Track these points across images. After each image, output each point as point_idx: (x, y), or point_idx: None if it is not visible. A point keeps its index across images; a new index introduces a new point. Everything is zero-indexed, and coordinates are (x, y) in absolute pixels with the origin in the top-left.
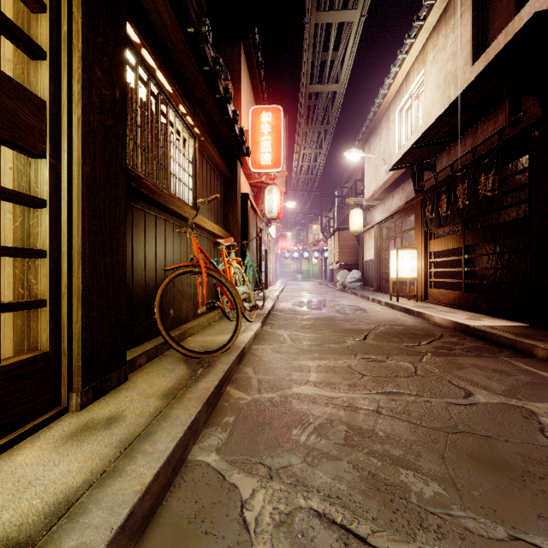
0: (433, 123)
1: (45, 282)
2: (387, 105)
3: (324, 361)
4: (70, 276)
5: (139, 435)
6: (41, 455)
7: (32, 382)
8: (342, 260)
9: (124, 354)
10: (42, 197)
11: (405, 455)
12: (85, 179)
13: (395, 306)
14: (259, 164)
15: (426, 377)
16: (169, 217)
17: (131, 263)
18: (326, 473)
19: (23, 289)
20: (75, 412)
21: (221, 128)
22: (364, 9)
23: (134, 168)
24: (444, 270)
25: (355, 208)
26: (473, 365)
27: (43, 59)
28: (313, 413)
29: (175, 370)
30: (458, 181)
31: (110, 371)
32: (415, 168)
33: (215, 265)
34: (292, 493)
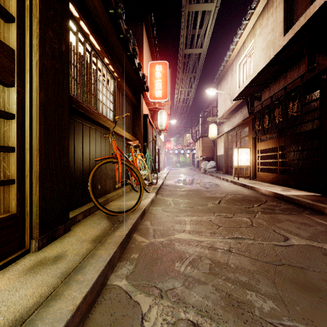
0: (260, 71)
1: (14, 167)
2: (231, 61)
3: (195, 217)
4: (31, 164)
5: (74, 268)
6: (8, 283)
7: (5, 233)
8: (204, 155)
9: (68, 214)
10: (12, 112)
11: (249, 280)
12: (41, 101)
13: (236, 183)
14: (154, 97)
15: (259, 227)
16: (98, 128)
17: (73, 156)
18: (198, 294)
19: (1, 172)
20: (34, 252)
21: (131, 74)
22: (218, 3)
23: (75, 96)
24: (267, 160)
25: (212, 123)
26: (288, 219)
27: (12, 22)
28: (188, 251)
29: (101, 223)
30: (275, 107)
31: (58, 225)
32: (249, 99)
33: (127, 157)
34: (176, 308)
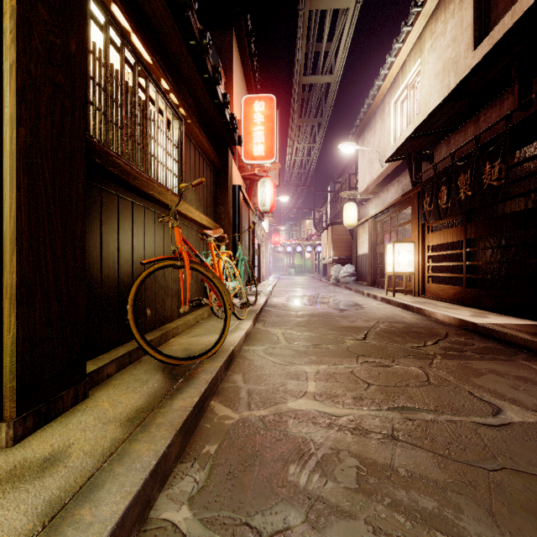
0: (434, 110)
1: None
2: (382, 97)
3: (323, 366)
4: None
5: (78, 490)
6: None
7: None
8: (336, 255)
9: (83, 366)
10: None
11: (440, 508)
12: (21, 145)
13: (392, 302)
14: (252, 155)
15: (442, 386)
16: (149, 205)
17: (99, 255)
18: None
19: None
20: (6, 448)
21: (210, 113)
22: None
23: (102, 143)
24: (443, 264)
25: (349, 202)
26: (491, 370)
27: None
28: (314, 438)
29: (149, 382)
30: (459, 171)
31: (61, 388)
32: (413, 159)
33: (201, 258)
34: None
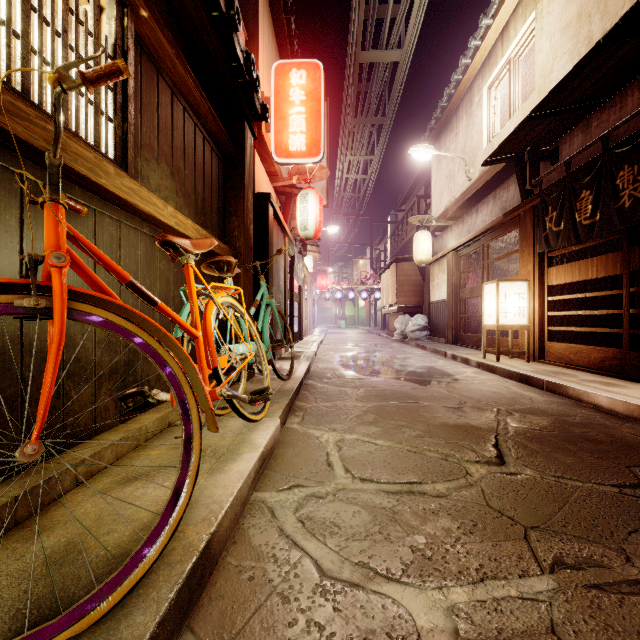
0: (580, 62)
1: None
2: (468, 84)
3: (459, 591)
4: None
5: None
6: None
7: None
8: (402, 302)
9: None
10: None
11: None
12: None
13: (497, 370)
14: (287, 150)
15: None
16: None
17: None
18: None
19: None
20: None
21: (203, 32)
22: None
23: None
24: (579, 313)
25: (421, 230)
26: None
27: None
28: None
29: None
30: (620, 163)
31: None
32: (527, 156)
33: (146, 293)
34: None
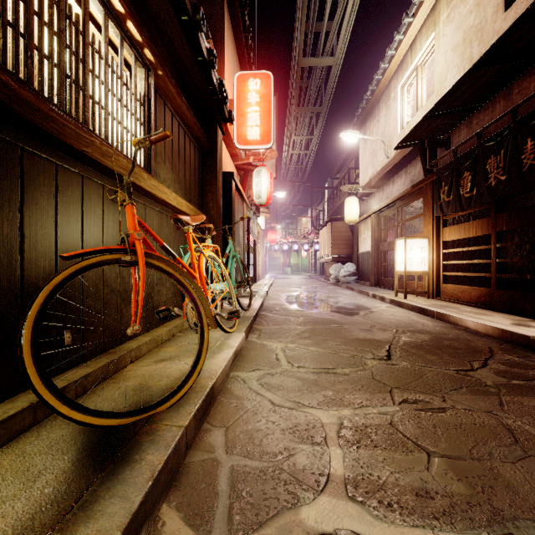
0: (459, 81)
1: None
2: (387, 82)
3: (346, 411)
4: None
5: None
6: None
7: None
8: (336, 253)
9: None
10: None
11: None
12: None
13: (404, 305)
14: (246, 140)
15: None
16: (91, 173)
17: None
18: None
19: None
20: None
21: (192, 72)
22: None
23: None
24: (464, 262)
25: (351, 196)
26: None
27: None
28: None
29: (41, 479)
30: (489, 153)
31: None
32: (427, 144)
33: (171, 251)
34: None
